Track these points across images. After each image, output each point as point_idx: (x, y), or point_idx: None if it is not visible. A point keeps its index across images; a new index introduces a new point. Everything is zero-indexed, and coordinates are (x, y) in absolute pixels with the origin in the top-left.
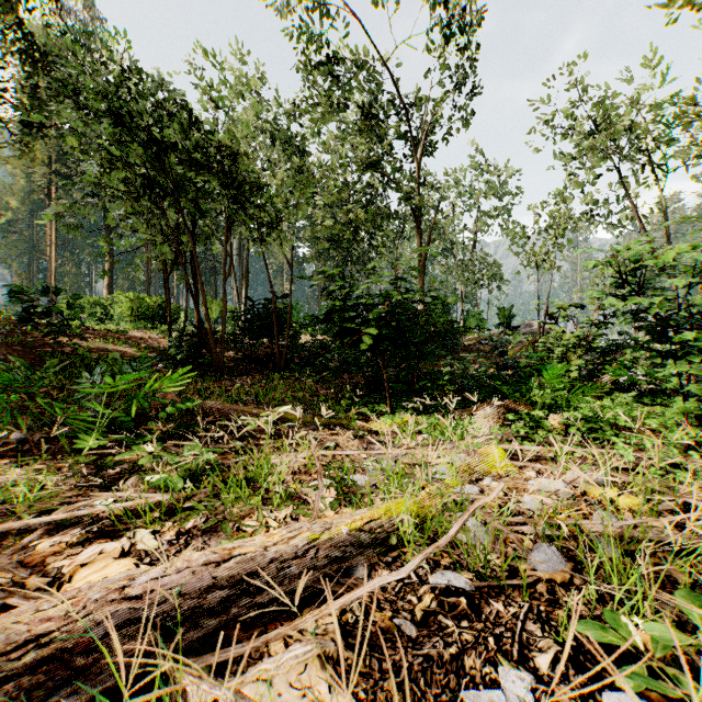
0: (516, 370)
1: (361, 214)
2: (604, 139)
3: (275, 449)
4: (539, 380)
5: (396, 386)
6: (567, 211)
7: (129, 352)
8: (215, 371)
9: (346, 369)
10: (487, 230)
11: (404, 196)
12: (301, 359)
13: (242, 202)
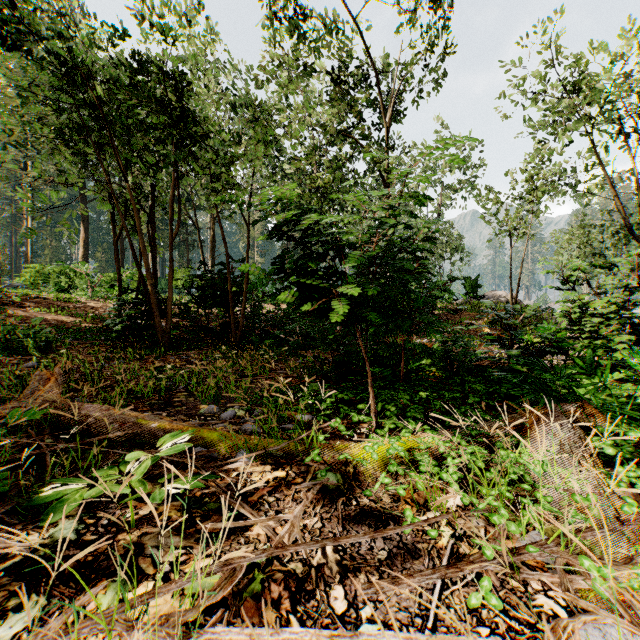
0: (529, 347)
1: (328, 178)
2: (580, 102)
3: (71, 634)
4: (557, 359)
5: (376, 371)
6: (546, 172)
7: (72, 323)
8: (160, 345)
9: (309, 345)
10: (450, 204)
11: (372, 160)
12: (261, 330)
13: (188, 146)
